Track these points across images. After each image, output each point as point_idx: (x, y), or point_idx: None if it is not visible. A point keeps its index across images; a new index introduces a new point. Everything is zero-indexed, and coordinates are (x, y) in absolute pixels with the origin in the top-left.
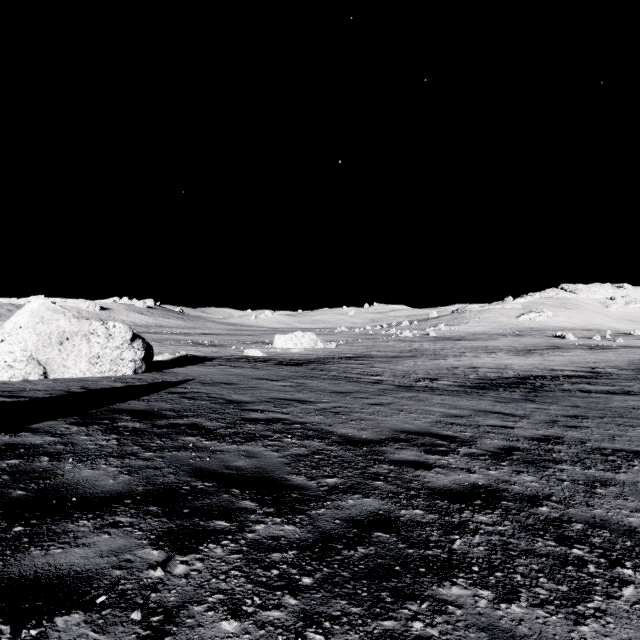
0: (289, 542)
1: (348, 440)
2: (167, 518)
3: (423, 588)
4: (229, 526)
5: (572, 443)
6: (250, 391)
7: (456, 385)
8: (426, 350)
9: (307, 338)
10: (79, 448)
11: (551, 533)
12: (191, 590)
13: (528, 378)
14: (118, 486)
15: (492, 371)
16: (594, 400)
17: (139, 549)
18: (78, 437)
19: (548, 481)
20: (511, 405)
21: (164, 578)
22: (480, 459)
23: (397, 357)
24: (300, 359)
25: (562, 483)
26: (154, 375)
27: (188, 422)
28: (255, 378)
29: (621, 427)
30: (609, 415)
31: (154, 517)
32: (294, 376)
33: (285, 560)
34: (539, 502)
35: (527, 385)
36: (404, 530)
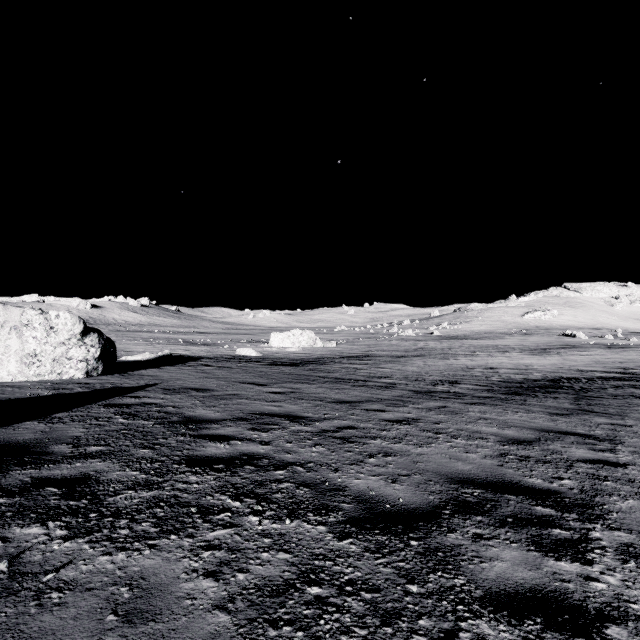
0: None
1: (374, 513)
2: None
3: None
4: None
5: None
6: (225, 401)
7: (483, 390)
8: (433, 349)
9: (305, 336)
10: None
11: None
12: None
13: (560, 380)
14: None
15: (515, 372)
16: None
17: None
18: None
19: None
20: (575, 419)
21: None
22: None
23: (403, 356)
24: (297, 359)
25: None
26: (112, 378)
27: (75, 473)
28: (239, 382)
29: None
30: None
31: None
32: (288, 379)
33: None
34: None
35: (566, 389)
36: None
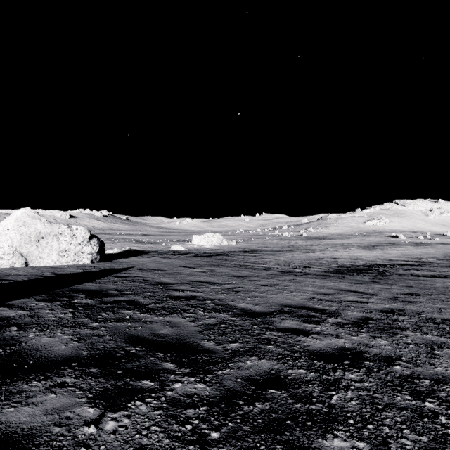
0: (201, 399)
1: (246, 312)
2: (104, 378)
3: (310, 441)
4: (153, 385)
5: (411, 314)
6: (174, 275)
7: (322, 271)
8: (300, 246)
9: (216, 237)
10: (42, 320)
11: (406, 388)
12: (117, 446)
13: (373, 266)
14: (68, 351)
15: (347, 261)
16: (422, 282)
17: (78, 407)
18: (43, 311)
19: (397, 344)
20: (363, 285)
21: (96, 434)
22: (345, 327)
23: (279, 251)
24: (211, 252)
25: (408, 346)
26: (106, 264)
27: (127, 299)
28: (178, 266)
29: (445, 302)
30: (435, 293)
31: (93, 378)
32: (206, 264)
33: (197, 416)
34: (393, 362)
35: (373, 271)
36: (292, 387)
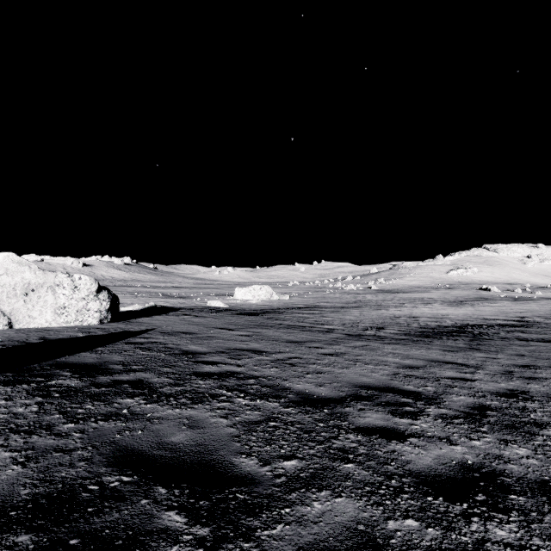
0: None
1: (306, 399)
2: None
3: None
4: None
5: (542, 399)
6: (207, 341)
7: (402, 334)
8: (369, 301)
9: (264, 291)
10: None
11: None
12: None
13: (466, 327)
14: None
15: (431, 320)
16: (535, 348)
17: None
18: None
19: (546, 456)
20: (460, 354)
21: None
22: (455, 423)
23: (344, 307)
24: (257, 309)
25: None
26: (119, 325)
27: (133, 378)
28: (214, 327)
29: None
30: None
31: None
32: (251, 325)
33: None
34: None
35: (467, 333)
36: None
